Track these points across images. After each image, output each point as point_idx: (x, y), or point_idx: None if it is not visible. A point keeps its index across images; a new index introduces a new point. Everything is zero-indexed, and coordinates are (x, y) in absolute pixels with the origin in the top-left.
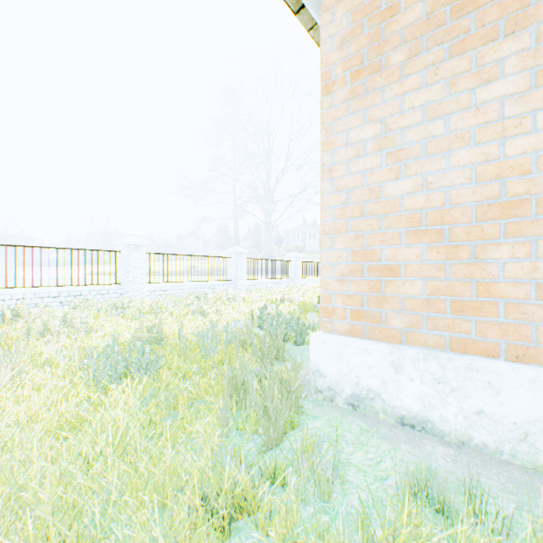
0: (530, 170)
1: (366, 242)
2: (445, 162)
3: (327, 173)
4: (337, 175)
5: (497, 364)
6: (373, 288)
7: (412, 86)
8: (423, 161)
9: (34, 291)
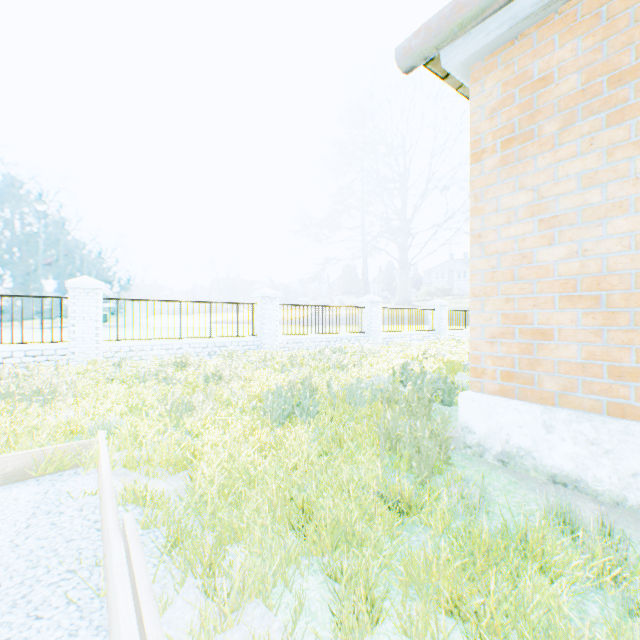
0: None
1: (516, 306)
2: (601, 229)
3: (476, 238)
4: (486, 240)
5: None
6: (525, 351)
7: (566, 156)
8: (578, 229)
9: (188, 342)
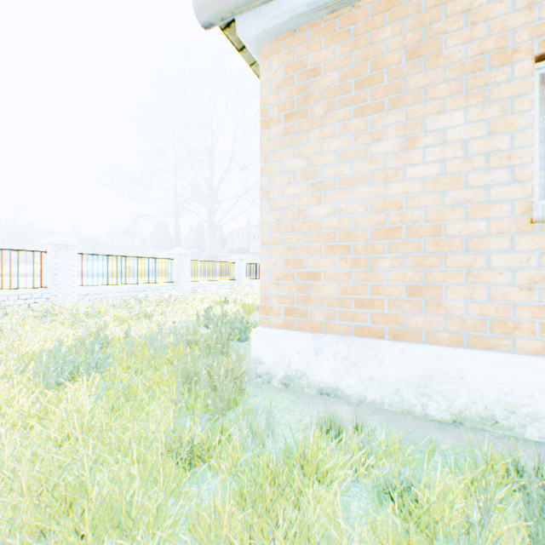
0: (402, 207)
1: (296, 253)
2: (351, 195)
3: (265, 194)
4: (273, 196)
5: (382, 342)
6: (301, 290)
7: (329, 135)
8: (337, 193)
9: None
